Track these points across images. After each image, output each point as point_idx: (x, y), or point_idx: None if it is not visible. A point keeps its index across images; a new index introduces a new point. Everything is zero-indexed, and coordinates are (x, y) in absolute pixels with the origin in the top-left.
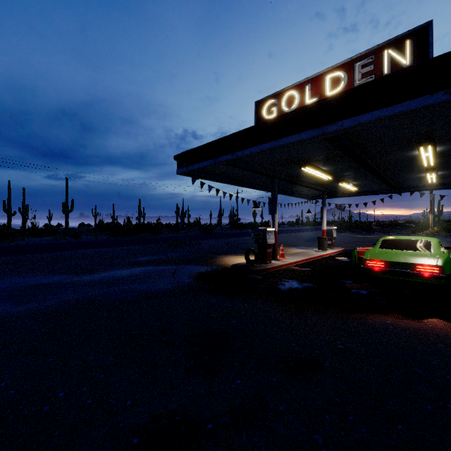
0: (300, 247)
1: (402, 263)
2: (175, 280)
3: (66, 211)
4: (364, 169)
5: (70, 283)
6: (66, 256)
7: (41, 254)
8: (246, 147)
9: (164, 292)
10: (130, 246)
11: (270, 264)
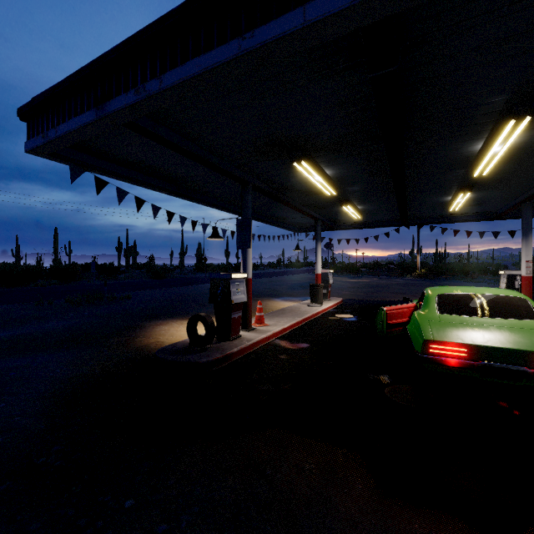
0: (285, 298)
1: (507, 350)
2: None
3: None
4: (385, 180)
5: None
6: None
7: None
8: (169, 68)
9: None
10: None
11: (237, 342)
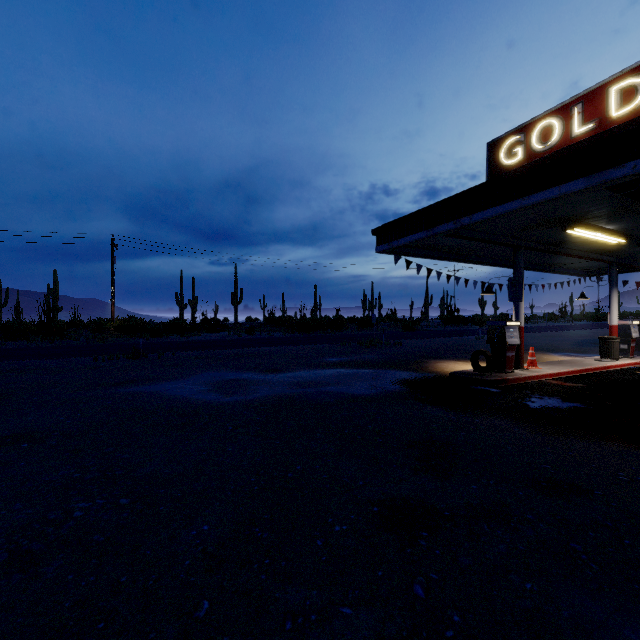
0: (566, 354)
1: None
2: (378, 386)
3: (235, 303)
4: None
5: (263, 381)
6: (248, 353)
7: (224, 350)
8: (476, 211)
9: (367, 397)
10: (312, 345)
11: (511, 374)
